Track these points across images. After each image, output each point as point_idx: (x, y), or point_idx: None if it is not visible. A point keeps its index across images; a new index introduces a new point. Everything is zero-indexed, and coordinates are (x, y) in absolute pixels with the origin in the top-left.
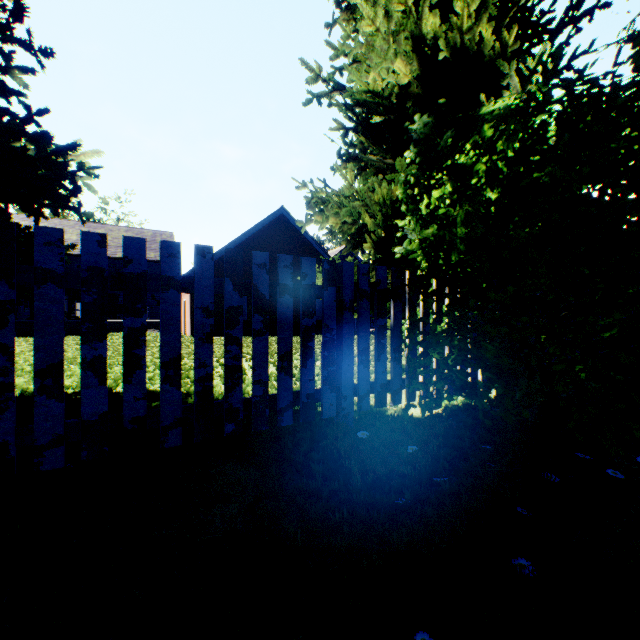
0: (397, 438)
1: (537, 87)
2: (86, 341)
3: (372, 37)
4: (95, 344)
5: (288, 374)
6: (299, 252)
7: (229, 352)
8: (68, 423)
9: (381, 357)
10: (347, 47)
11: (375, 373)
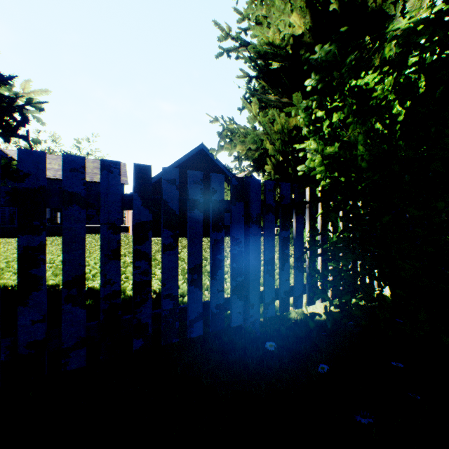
0: (304, 350)
1: None
2: None
3: None
4: None
5: (198, 286)
6: None
7: (137, 268)
8: None
9: (285, 266)
10: (251, 9)
11: (279, 281)
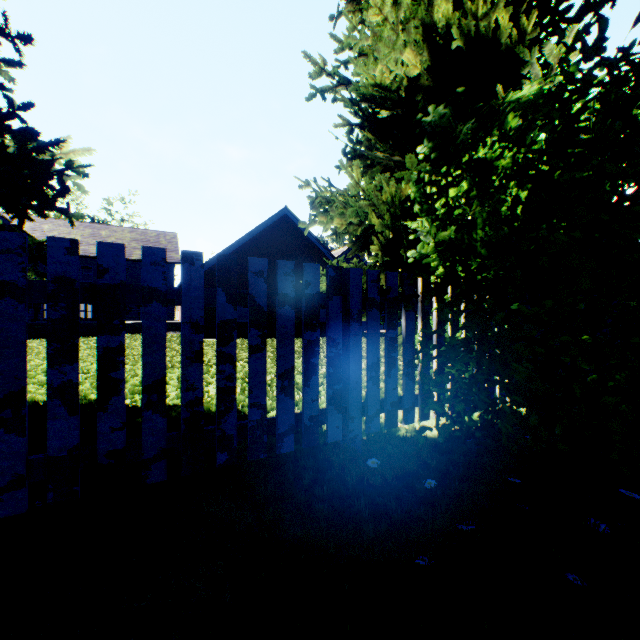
0: (412, 467)
1: (577, 67)
2: (53, 364)
3: (379, 27)
4: (63, 367)
5: (289, 395)
6: (303, 253)
7: (222, 372)
8: (31, 460)
9: (392, 372)
10: (353, 39)
11: (385, 390)
